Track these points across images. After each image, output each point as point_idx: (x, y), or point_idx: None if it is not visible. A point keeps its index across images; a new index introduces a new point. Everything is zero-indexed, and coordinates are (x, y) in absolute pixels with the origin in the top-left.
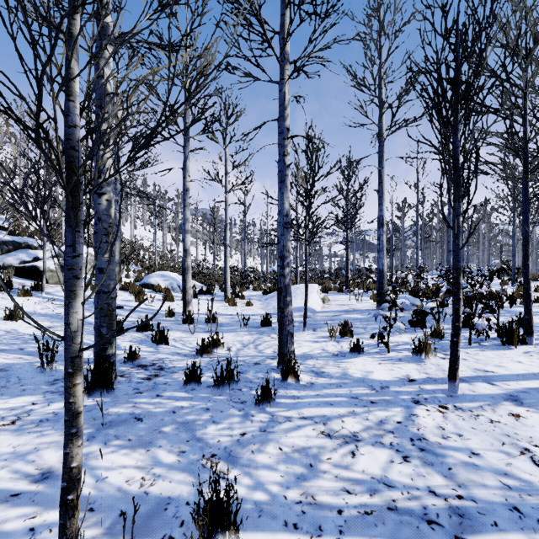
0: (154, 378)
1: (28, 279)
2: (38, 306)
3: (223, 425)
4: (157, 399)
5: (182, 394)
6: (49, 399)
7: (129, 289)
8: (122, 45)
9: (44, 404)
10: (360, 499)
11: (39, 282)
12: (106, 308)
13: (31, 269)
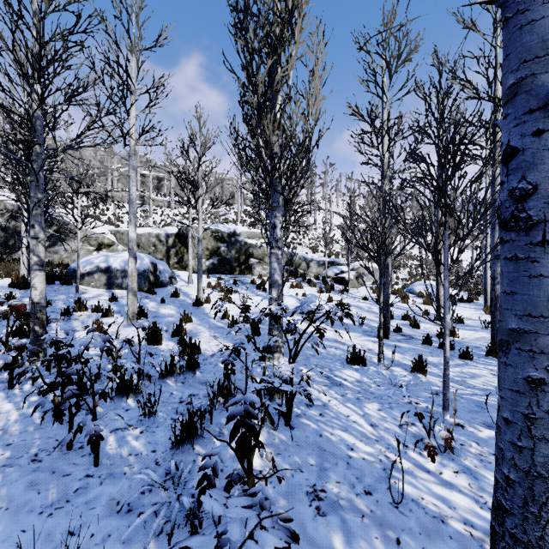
0: (408, 339)
1: (339, 284)
2: (348, 300)
3: (436, 358)
4: (408, 345)
5: (420, 346)
6: (364, 336)
7: (397, 294)
8: (392, 226)
9: (363, 336)
10: (487, 387)
11: (346, 287)
12: (385, 302)
13: (341, 278)
